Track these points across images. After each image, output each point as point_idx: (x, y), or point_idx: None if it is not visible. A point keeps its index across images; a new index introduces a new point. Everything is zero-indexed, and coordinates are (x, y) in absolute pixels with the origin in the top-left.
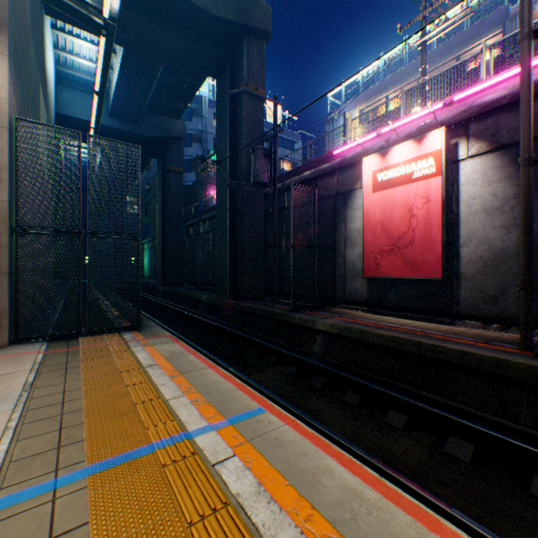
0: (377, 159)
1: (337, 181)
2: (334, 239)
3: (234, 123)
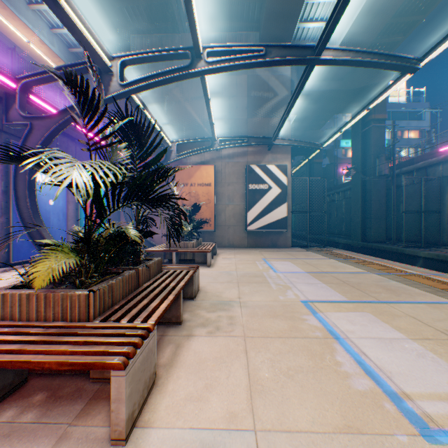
0: None
1: (441, 169)
2: (439, 205)
3: (363, 139)
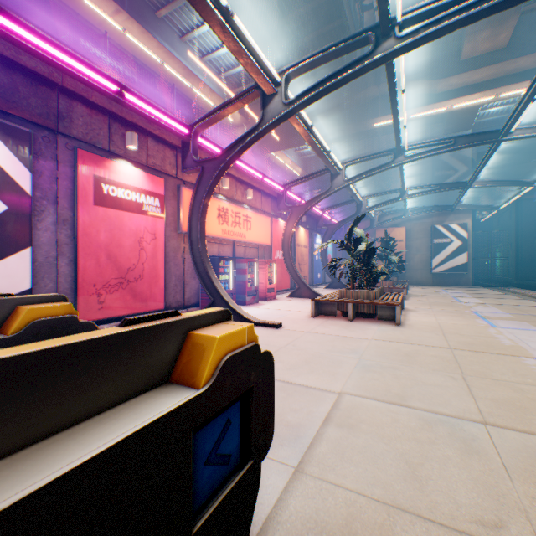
0: None
1: None
2: None
3: None
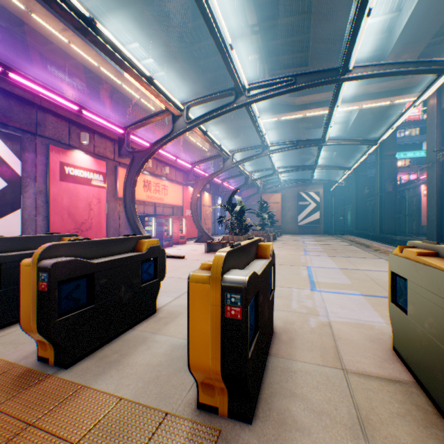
0: (423, 186)
1: (419, 189)
2: (418, 211)
3: (380, 167)
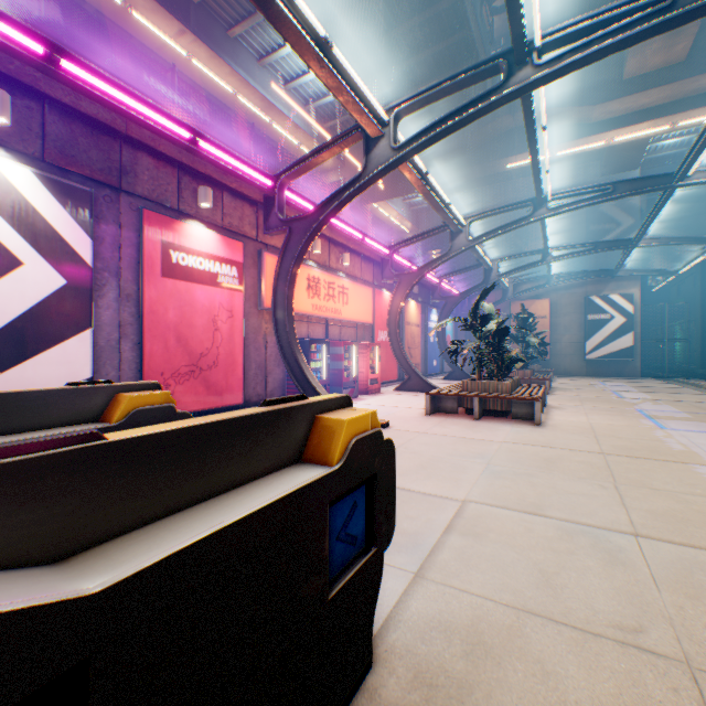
0: None
1: None
2: None
3: None
